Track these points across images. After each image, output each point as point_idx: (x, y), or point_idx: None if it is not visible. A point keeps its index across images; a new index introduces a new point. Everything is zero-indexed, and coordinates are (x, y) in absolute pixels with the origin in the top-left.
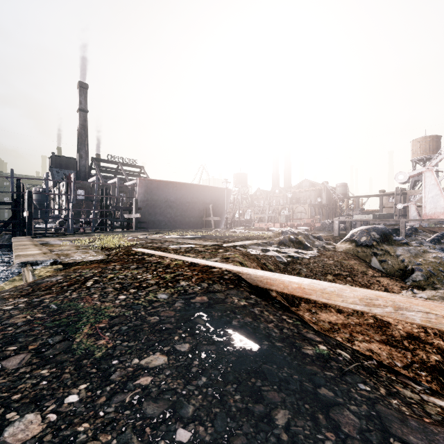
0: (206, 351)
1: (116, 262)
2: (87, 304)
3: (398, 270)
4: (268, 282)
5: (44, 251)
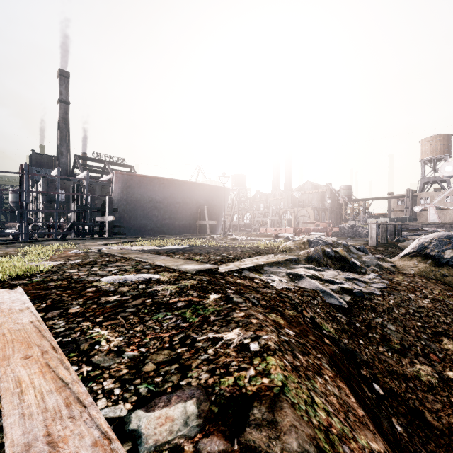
0: None
1: None
2: None
3: None
4: None
5: None
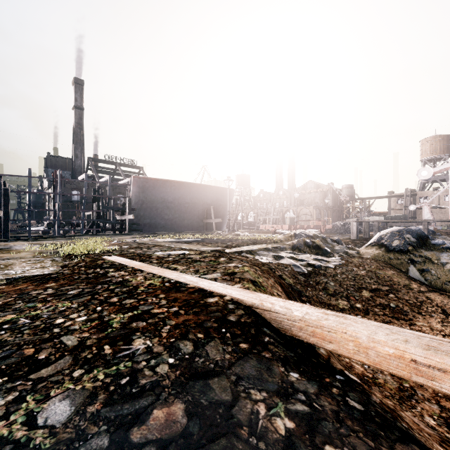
0: None
1: (58, 281)
2: None
3: (447, 283)
4: (316, 332)
5: None
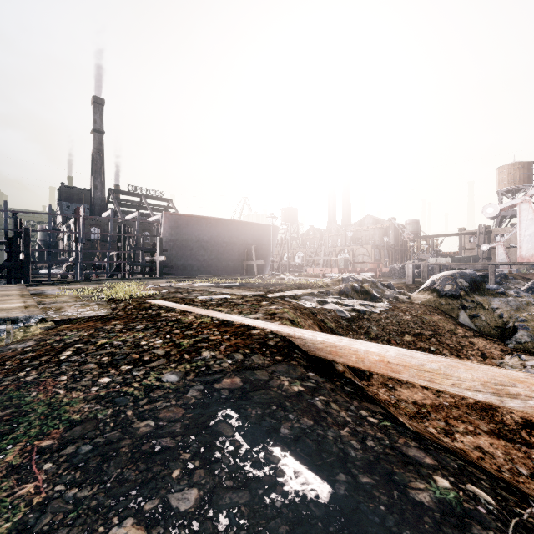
0: (229, 508)
1: (120, 320)
2: (41, 396)
3: (495, 328)
4: (332, 350)
5: (27, 304)
